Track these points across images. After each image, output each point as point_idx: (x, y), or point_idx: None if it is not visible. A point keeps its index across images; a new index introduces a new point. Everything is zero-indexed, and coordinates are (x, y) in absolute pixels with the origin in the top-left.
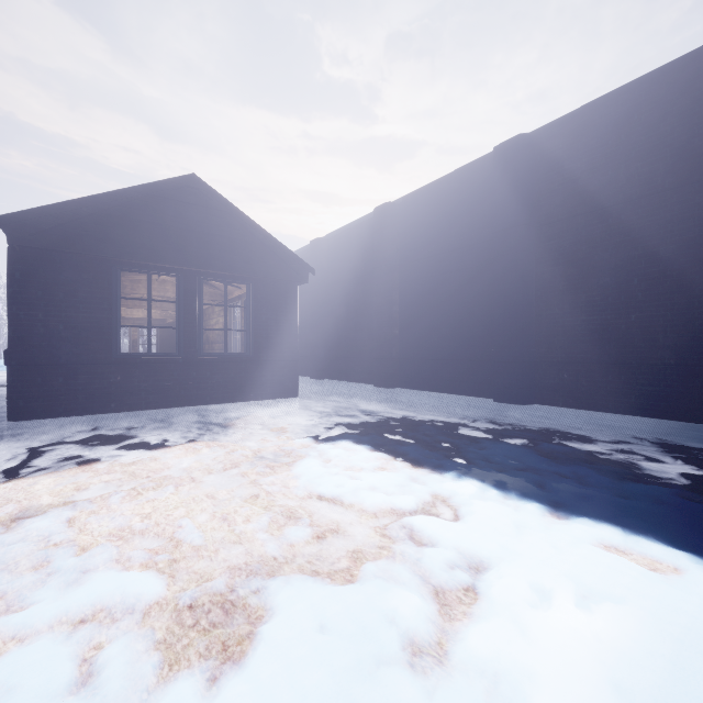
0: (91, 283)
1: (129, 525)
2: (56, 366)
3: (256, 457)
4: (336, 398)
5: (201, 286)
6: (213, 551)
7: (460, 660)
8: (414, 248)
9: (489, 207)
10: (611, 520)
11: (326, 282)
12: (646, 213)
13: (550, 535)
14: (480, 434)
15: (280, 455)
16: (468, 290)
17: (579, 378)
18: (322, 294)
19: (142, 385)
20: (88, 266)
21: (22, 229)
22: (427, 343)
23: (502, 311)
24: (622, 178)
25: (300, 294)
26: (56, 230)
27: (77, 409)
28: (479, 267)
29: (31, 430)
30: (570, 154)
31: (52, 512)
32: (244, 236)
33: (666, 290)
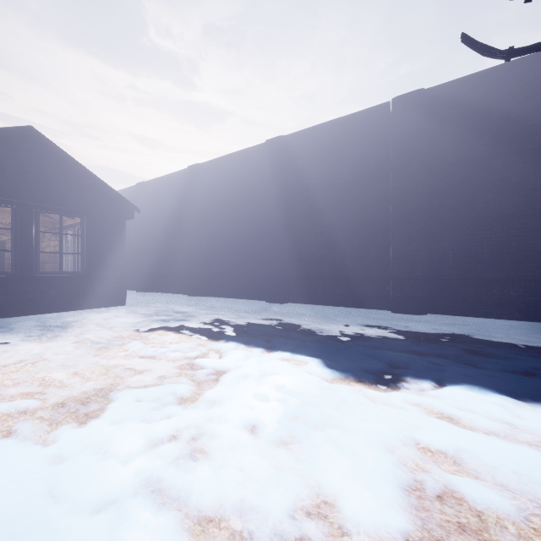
0: None
1: (3, 383)
2: None
3: (94, 343)
4: (158, 304)
5: (37, 216)
6: (71, 386)
7: (202, 398)
8: (217, 198)
9: (264, 177)
10: (291, 349)
11: (151, 217)
12: (342, 194)
13: (260, 357)
14: (249, 320)
15: (113, 340)
16: (252, 230)
17: (311, 286)
18: (147, 226)
19: None
20: None
21: None
22: (226, 264)
23: (271, 245)
24: (331, 172)
25: (128, 225)
26: None
27: None
28: (258, 215)
29: None
30: (307, 153)
31: None
32: (78, 180)
33: (350, 237)
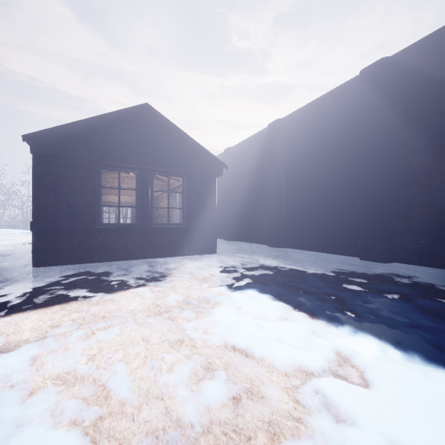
0: (83, 178)
1: (75, 368)
2: (61, 232)
3: (184, 302)
4: (242, 254)
5: (152, 178)
6: (136, 408)
7: None
8: (297, 150)
9: (355, 115)
10: None
11: (235, 176)
12: None
13: None
14: (358, 288)
15: (202, 301)
16: (338, 178)
17: (434, 243)
18: (232, 184)
19: (114, 244)
20: (81, 167)
21: (39, 143)
22: (307, 216)
23: (367, 192)
24: None
25: (218, 185)
26: (60, 143)
27: (74, 260)
28: (347, 160)
29: (43, 273)
30: (426, 68)
31: (23, 349)
32: (180, 144)
33: None
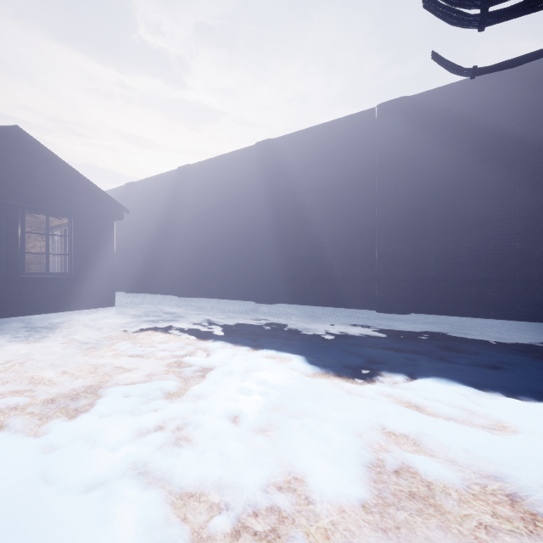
0: None
1: None
2: None
3: (82, 343)
4: (147, 305)
5: (23, 217)
6: (60, 384)
7: (188, 393)
8: (207, 199)
9: (254, 179)
10: (276, 347)
11: (140, 217)
12: (329, 197)
13: (246, 355)
14: (238, 320)
15: (101, 340)
16: (241, 231)
17: (300, 287)
18: (136, 227)
19: None
20: None
21: None
22: (216, 265)
23: (260, 246)
24: (319, 175)
25: (116, 225)
26: None
27: None
28: (248, 217)
29: None
30: (296, 156)
31: None
32: (66, 180)
33: (337, 239)
